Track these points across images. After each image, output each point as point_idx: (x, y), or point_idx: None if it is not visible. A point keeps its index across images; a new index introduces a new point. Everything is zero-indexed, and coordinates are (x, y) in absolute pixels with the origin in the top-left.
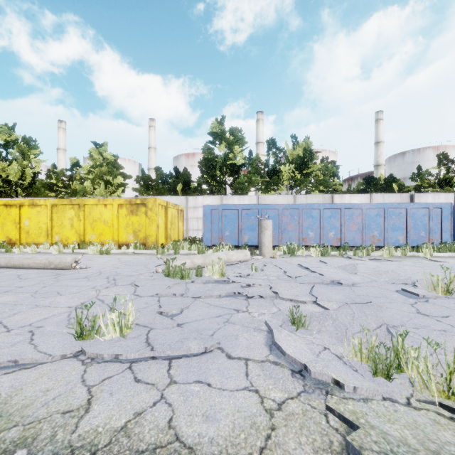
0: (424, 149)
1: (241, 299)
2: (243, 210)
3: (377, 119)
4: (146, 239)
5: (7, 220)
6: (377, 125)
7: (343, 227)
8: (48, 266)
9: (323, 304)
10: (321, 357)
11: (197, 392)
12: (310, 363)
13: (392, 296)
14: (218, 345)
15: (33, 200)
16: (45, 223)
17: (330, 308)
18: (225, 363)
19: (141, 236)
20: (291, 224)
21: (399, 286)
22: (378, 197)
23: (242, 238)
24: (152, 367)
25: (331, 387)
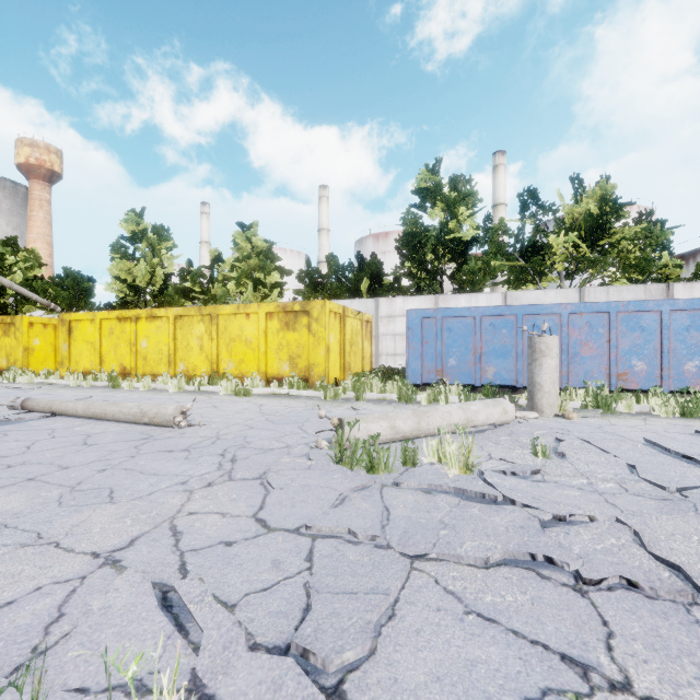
0: None
1: (561, 587)
2: (484, 318)
3: None
4: (308, 370)
5: (121, 340)
6: None
7: None
8: (140, 420)
9: None
10: None
11: None
12: None
13: None
14: None
15: (152, 311)
16: (167, 344)
17: None
18: None
19: (301, 365)
20: (591, 344)
21: None
22: None
23: (483, 371)
24: None
25: None
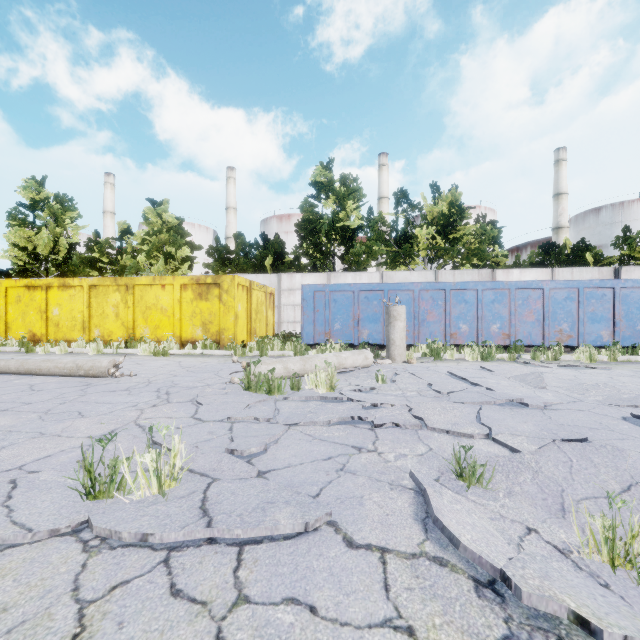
0: (631, 203)
1: (363, 429)
2: (361, 292)
3: (557, 160)
4: (220, 334)
5: (30, 308)
6: (557, 169)
7: (514, 317)
8: (76, 373)
9: (505, 440)
10: (528, 552)
11: (288, 627)
12: (513, 569)
13: (620, 428)
14: (329, 518)
15: (65, 280)
16: (81, 312)
17: (518, 447)
18: (342, 558)
19: (213, 330)
20: (434, 312)
21: (624, 409)
22: (564, 272)
23: (360, 333)
24: (206, 561)
25: (566, 628)
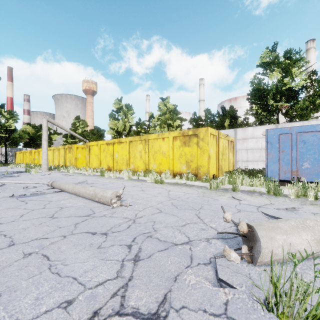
0: None
1: None
2: None
3: None
4: (197, 169)
5: (107, 154)
6: None
7: None
8: (94, 199)
9: None
10: None
11: None
12: None
13: None
14: None
15: (119, 139)
16: (126, 155)
17: None
18: None
19: (192, 166)
20: None
21: None
22: None
23: None
24: None
25: None
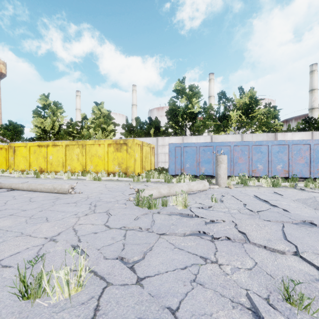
0: None
1: (206, 240)
2: (200, 147)
3: (311, 71)
4: (126, 169)
5: (39, 156)
6: (311, 75)
7: (291, 161)
8: (53, 191)
9: (311, 260)
10: None
11: None
12: None
13: None
14: None
15: (54, 142)
16: (62, 158)
17: None
18: None
19: (123, 167)
20: (242, 158)
21: None
22: None
23: (200, 169)
24: None
25: None
